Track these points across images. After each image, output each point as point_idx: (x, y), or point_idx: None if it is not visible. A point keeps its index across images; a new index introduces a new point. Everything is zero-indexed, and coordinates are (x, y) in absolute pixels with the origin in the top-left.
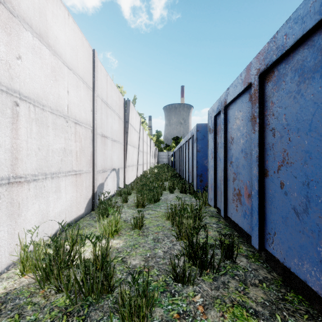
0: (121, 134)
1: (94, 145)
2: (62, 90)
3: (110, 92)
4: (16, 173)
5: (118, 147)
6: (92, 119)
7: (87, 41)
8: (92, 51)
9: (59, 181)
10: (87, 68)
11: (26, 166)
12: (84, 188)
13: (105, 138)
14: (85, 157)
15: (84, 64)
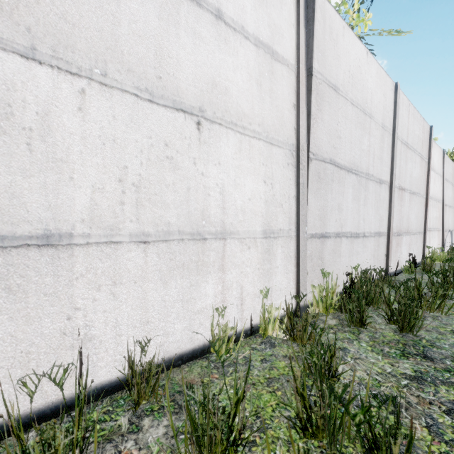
0: (452, 199)
1: (443, 213)
2: (435, 187)
3: (448, 168)
4: (429, 227)
5: (451, 211)
6: (442, 196)
7: (440, 149)
8: (442, 152)
9: (434, 233)
10: (440, 165)
11: (430, 224)
12: (439, 239)
13: (445, 206)
14: (440, 221)
15: (439, 165)
